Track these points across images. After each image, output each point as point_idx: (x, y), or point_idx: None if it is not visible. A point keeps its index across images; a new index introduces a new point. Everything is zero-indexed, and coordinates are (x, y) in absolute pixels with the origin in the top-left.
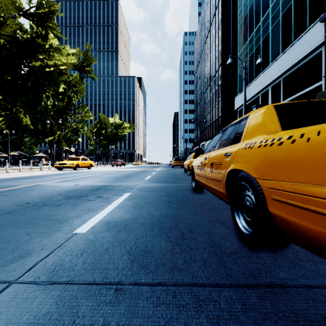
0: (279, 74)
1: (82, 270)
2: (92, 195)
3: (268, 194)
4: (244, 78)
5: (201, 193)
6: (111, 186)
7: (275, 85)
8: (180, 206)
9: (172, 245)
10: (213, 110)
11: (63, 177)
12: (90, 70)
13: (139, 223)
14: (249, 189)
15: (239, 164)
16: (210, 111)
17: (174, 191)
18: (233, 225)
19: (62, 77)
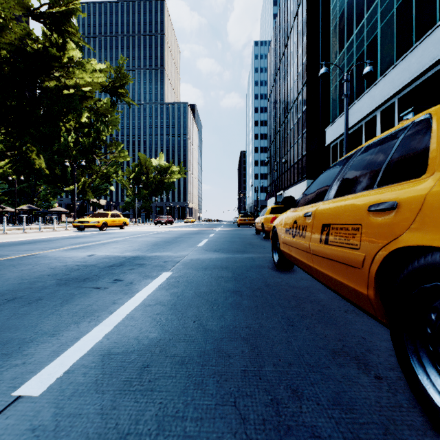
0: (394, 91)
1: None
2: (107, 277)
3: None
4: (345, 95)
5: (291, 273)
6: (143, 259)
7: (386, 109)
8: (258, 303)
9: None
10: (294, 146)
11: (78, 242)
12: (125, 92)
13: (174, 357)
14: None
15: None
16: (290, 149)
17: (244, 269)
18: (386, 368)
19: (87, 102)
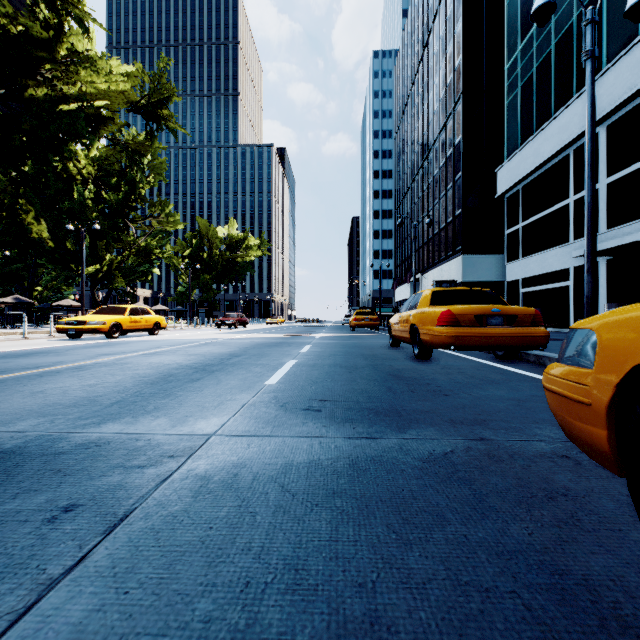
0: None
1: None
2: None
3: None
4: (589, 51)
5: None
6: (6, 474)
7: (620, 120)
8: None
9: None
10: (440, 203)
11: None
12: (170, 114)
13: None
14: None
15: None
16: (432, 207)
17: None
18: None
19: (107, 129)
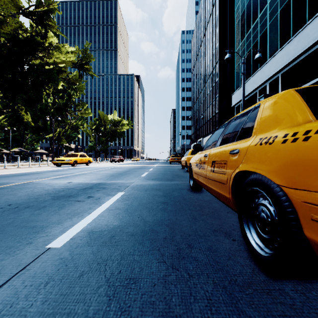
0: (278, 69)
1: (37, 316)
2: (83, 195)
3: (304, 211)
4: (242, 73)
5: (200, 192)
6: (105, 184)
7: (273, 81)
8: (177, 208)
9: (165, 269)
10: (210, 106)
11: (59, 174)
12: (89, 67)
13: (128, 233)
14: (267, 198)
15: (253, 164)
16: (207, 108)
17: (171, 190)
18: (239, 236)
19: (62, 74)
